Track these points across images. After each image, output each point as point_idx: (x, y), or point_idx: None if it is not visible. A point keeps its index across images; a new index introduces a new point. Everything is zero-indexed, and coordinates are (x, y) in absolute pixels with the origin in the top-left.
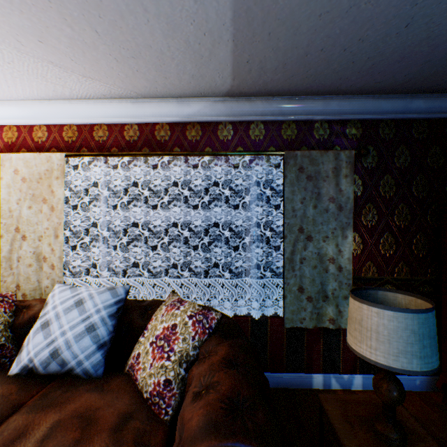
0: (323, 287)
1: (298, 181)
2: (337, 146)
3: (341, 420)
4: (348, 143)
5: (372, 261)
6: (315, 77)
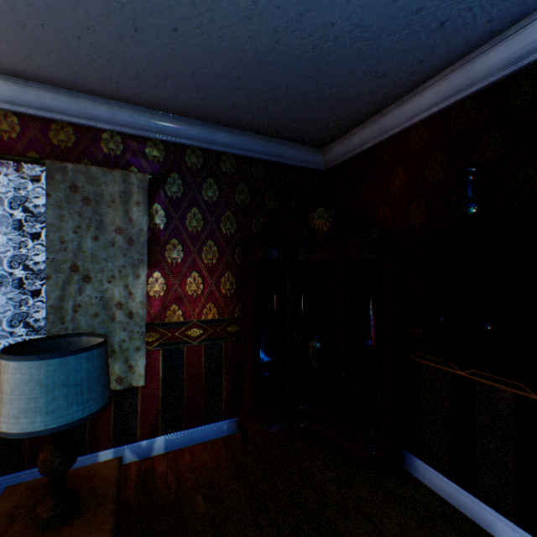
0: (109, 340)
1: (70, 203)
2: (135, 167)
3: (3, 517)
4: (148, 165)
5: (178, 304)
6: (71, 68)
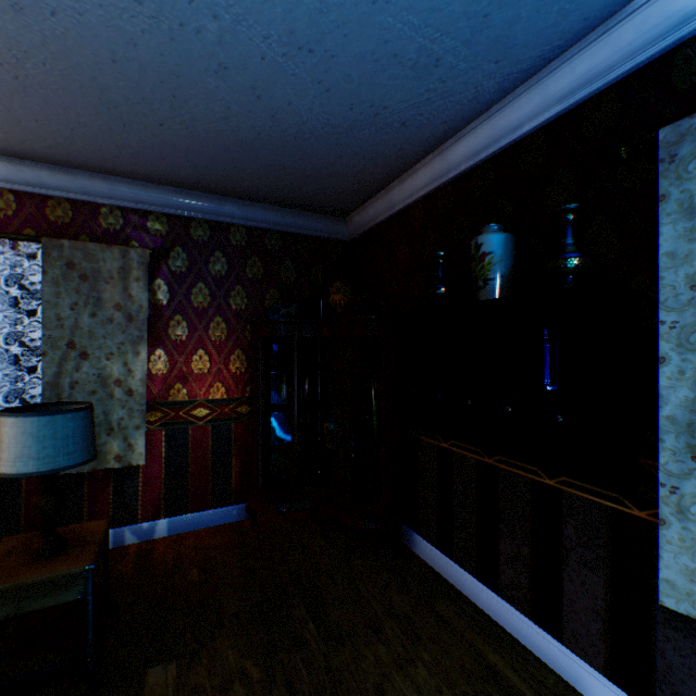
0: (108, 417)
1: (67, 280)
2: (136, 241)
3: (3, 554)
4: (151, 240)
5: (183, 382)
6: (67, 151)
